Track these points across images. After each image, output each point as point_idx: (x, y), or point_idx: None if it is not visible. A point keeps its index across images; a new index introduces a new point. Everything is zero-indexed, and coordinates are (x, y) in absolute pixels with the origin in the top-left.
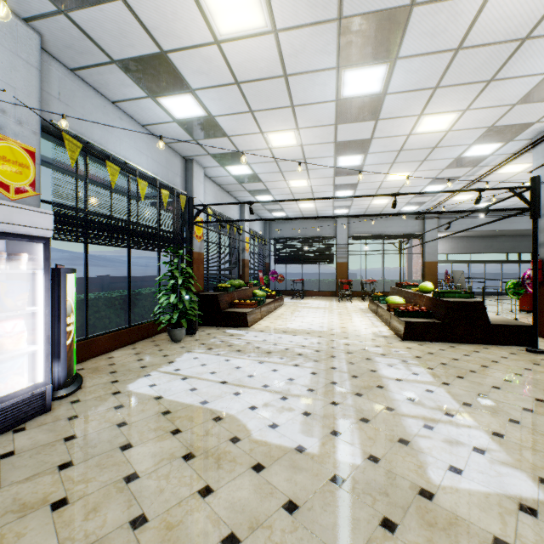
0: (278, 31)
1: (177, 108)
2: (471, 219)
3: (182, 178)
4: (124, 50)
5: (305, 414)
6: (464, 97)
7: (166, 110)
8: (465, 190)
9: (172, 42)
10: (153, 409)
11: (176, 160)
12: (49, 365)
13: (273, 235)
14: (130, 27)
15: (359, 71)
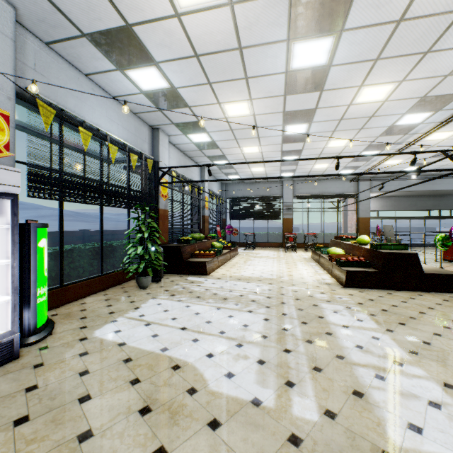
0: (233, 4)
1: (143, 80)
2: (398, 181)
3: (149, 144)
4: (93, 23)
5: (260, 362)
6: (401, 68)
7: (133, 83)
8: (401, 153)
9: (136, 15)
10: (115, 356)
11: (144, 128)
12: (17, 315)
13: (229, 195)
14: (97, 0)
15: (307, 44)
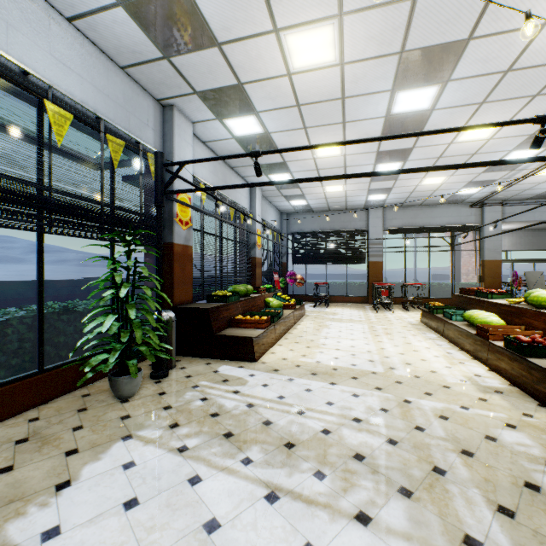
0: None
1: None
2: None
3: (156, 132)
4: None
5: None
6: None
7: None
8: None
9: None
10: None
11: (144, 101)
12: None
13: (291, 230)
14: None
15: None
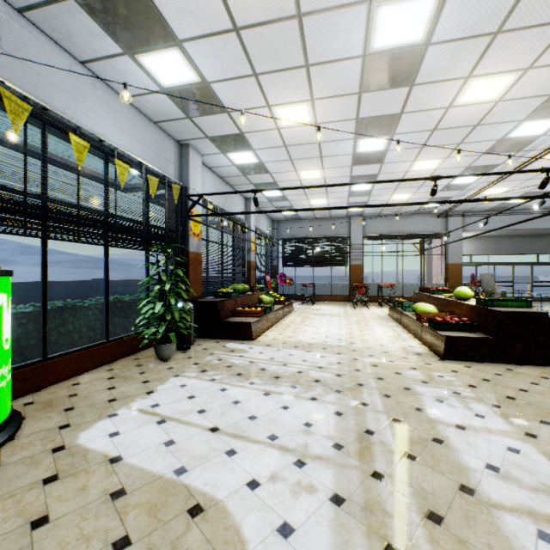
0: None
1: (162, 70)
2: (500, 217)
3: (176, 165)
4: None
5: (335, 500)
6: (531, 48)
7: (149, 75)
8: (527, 171)
9: None
10: (100, 485)
11: (168, 144)
12: None
13: (281, 236)
14: None
15: (397, 7)
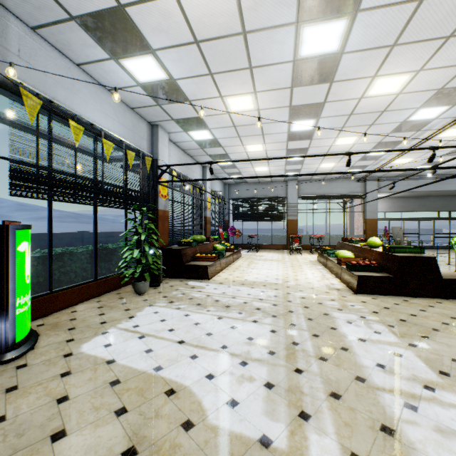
0: None
1: (139, 71)
2: (407, 181)
3: (148, 141)
4: (81, 4)
5: (268, 386)
6: (420, 56)
7: (129, 74)
8: (419, 149)
9: None
10: (102, 377)
11: (142, 125)
12: None
13: (231, 196)
14: None
15: (318, 27)
